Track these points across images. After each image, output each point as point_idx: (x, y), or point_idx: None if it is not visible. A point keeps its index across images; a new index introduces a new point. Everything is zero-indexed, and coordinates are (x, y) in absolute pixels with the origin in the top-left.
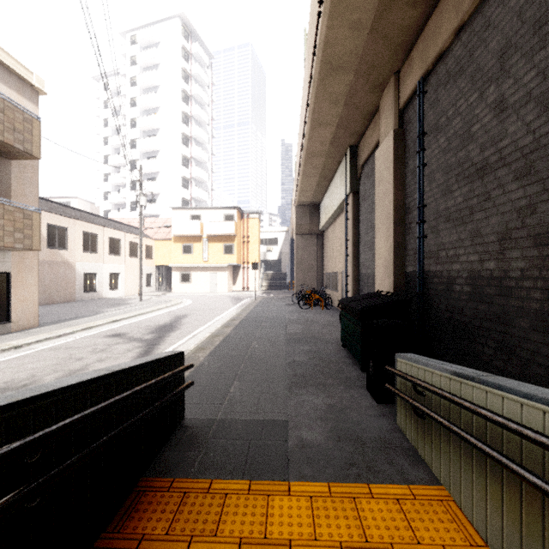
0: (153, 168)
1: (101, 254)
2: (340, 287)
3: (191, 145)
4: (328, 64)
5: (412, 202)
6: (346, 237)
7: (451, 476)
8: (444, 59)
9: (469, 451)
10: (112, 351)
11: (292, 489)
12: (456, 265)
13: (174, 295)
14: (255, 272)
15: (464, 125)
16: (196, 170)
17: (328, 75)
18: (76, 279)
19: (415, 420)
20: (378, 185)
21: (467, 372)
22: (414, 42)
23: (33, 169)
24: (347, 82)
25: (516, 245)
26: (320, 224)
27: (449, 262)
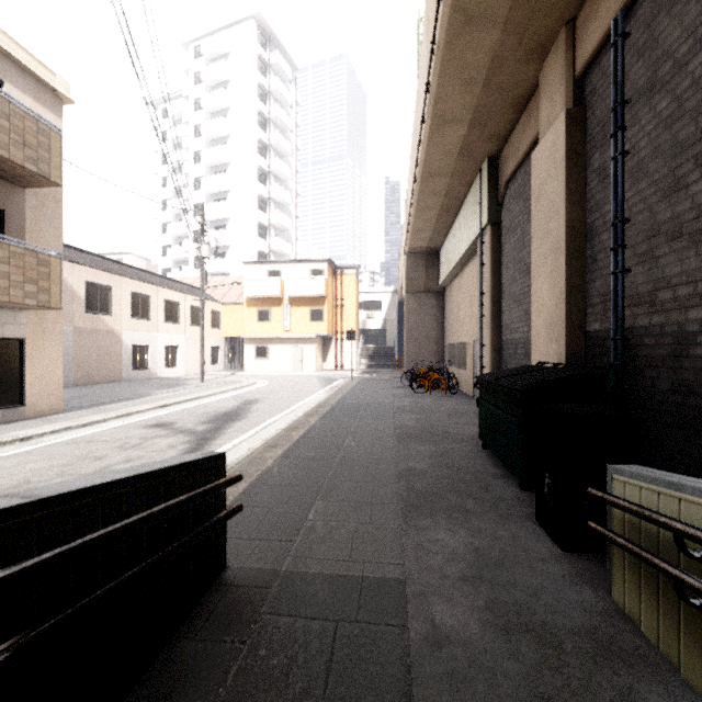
0: (222, 213)
1: (155, 321)
2: (469, 363)
3: (270, 182)
4: (461, 13)
5: (598, 219)
6: (482, 289)
7: None
8: None
9: None
10: (148, 447)
11: None
12: (697, 311)
13: (247, 375)
14: (351, 344)
15: None
16: (275, 214)
17: (460, 34)
18: (123, 352)
19: (670, 605)
20: (537, 203)
21: None
22: None
23: (55, 202)
24: (490, 45)
25: None
26: (440, 277)
27: (679, 307)
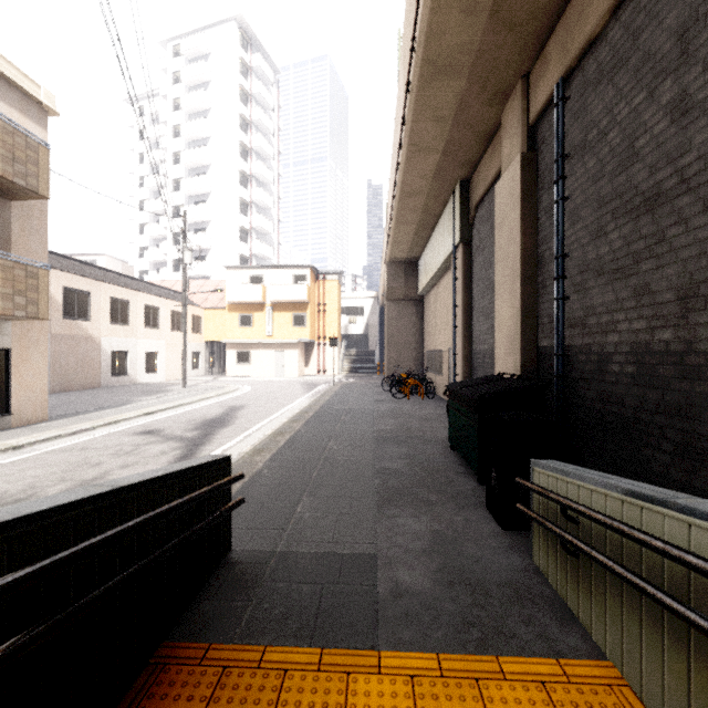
0: (203, 216)
1: (134, 326)
2: (445, 370)
3: (251, 186)
4: (431, 65)
5: (547, 251)
6: (455, 302)
7: (624, 648)
8: (595, 50)
9: (657, 614)
10: (142, 453)
11: (384, 663)
12: (613, 336)
13: (229, 380)
14: (333, 350)
15: (625, 139)
16: (257, 218)
17: (431, 81)
18: (102, 359)
19: (563, 559)
20: (499, 230)
21: (652, 492)
22: (551, 31)
23: (40, 213)
24: (457, 90)
25: (707, 305)
26: (419, 286)
27: (601, 331)
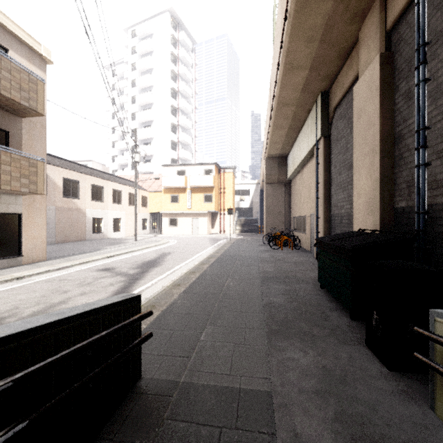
0: (149, 135)
1: (106, 202)
2: (308, 229)
3: (178, 115)
4: None
5: (404, 128)
6: (317, 180)
7: None
8: None
9: None
10: (97, 284)
11: None
12: None
13: (164, 236)
14: (230, 216)
15: None
16: (182, 135)
17: (305, 4)
18: (86, 222)
19: None
20: (358, 120)
21: None
22: None
23: (41, 126)
24: (326, 12)
25: None
26: (288, 173)
27: None
